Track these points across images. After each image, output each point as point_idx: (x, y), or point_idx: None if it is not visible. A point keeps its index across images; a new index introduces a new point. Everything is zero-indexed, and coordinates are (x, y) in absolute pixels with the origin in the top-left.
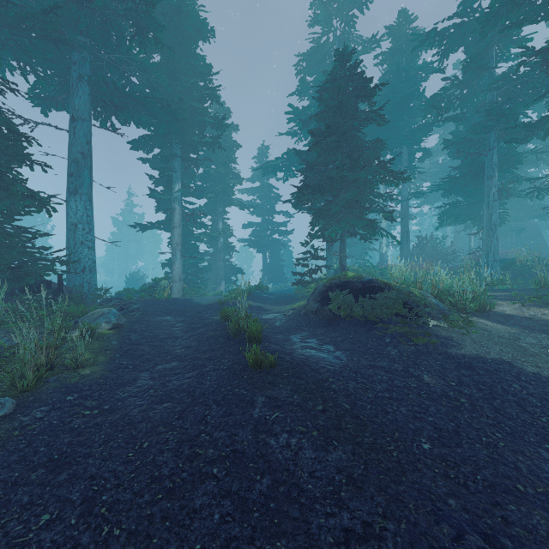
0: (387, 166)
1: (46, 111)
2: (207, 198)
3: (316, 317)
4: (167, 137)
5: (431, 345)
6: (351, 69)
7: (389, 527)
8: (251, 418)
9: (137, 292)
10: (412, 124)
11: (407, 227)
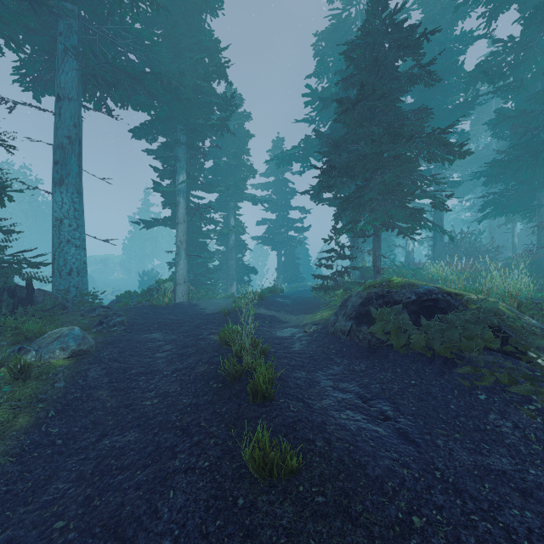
0: (440, 137)
1: (38, 96)
2: (216, 192)
3: (349, 340)
4: (170, 122)
5: None
6: (389, 17)
7: None
8: None
9: (138, 296)
10: (447, 104)
11: (440, 221)
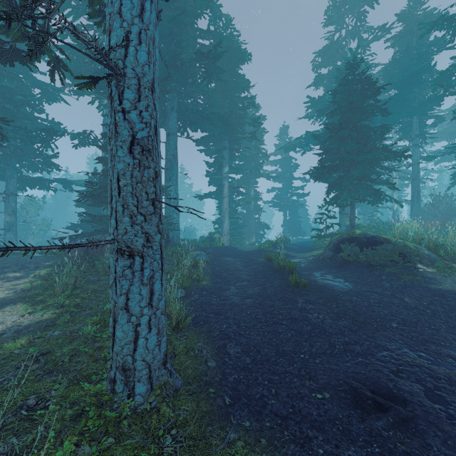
0: (390, 148)
1: None
2: (243, 174)
3: (331, 262)
4: (219, 136)
5: (417, 282)
6: (359, 76)
7: (366, 343)
8: (297, 307)
9: (200, 242)
10: (422, 96)
11: (417, 188)
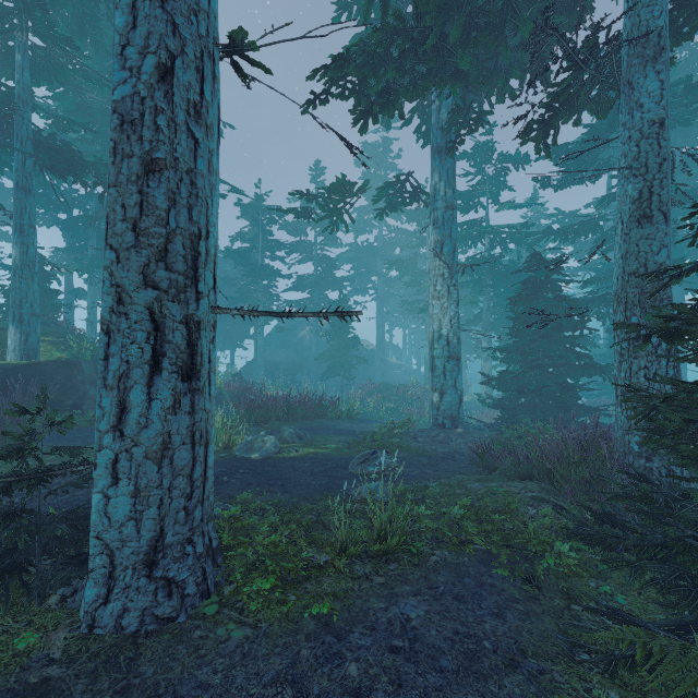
0: None
1: None
2: None
3: None
4: None
5: None
6: None
7: None
8: None
9: None
10: None
11: None
